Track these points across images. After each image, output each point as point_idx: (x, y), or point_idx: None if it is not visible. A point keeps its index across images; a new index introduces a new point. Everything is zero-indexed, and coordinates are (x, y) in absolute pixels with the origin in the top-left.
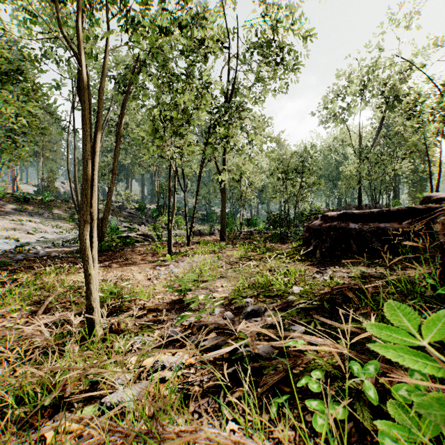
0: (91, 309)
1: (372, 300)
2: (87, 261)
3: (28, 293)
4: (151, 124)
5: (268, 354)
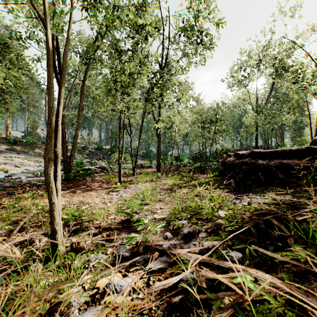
0: (54, 232)
1: (294, 226)
2: (51, 192)
3: (8, 215)
4: (106, 85)
5: (211, 281)
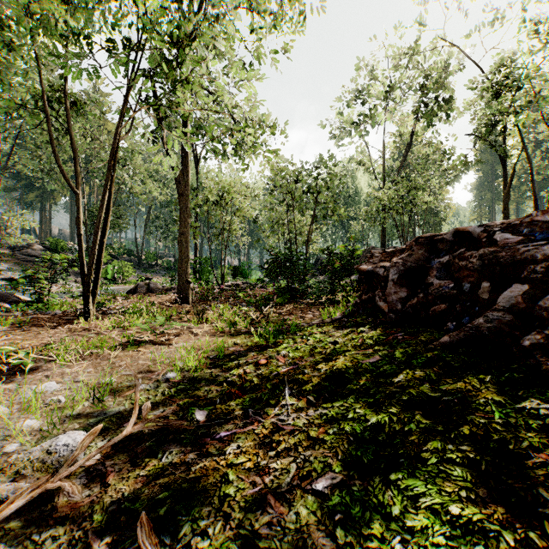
0: None
1: None
2: None
3: None
4: None
5: None
